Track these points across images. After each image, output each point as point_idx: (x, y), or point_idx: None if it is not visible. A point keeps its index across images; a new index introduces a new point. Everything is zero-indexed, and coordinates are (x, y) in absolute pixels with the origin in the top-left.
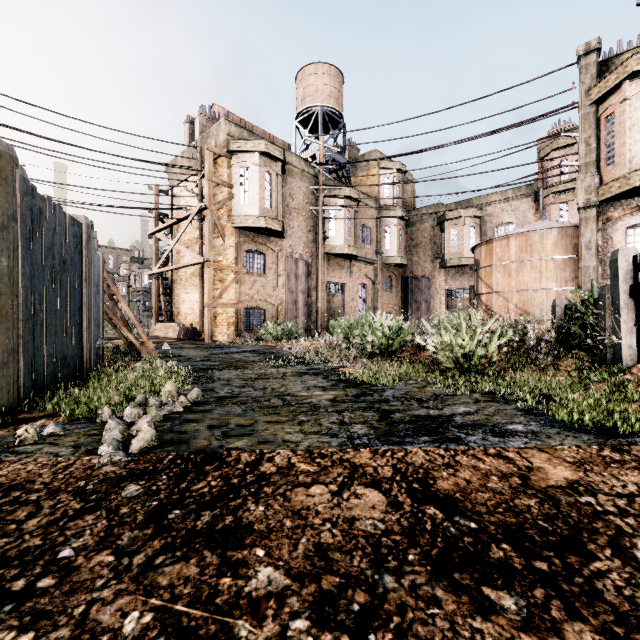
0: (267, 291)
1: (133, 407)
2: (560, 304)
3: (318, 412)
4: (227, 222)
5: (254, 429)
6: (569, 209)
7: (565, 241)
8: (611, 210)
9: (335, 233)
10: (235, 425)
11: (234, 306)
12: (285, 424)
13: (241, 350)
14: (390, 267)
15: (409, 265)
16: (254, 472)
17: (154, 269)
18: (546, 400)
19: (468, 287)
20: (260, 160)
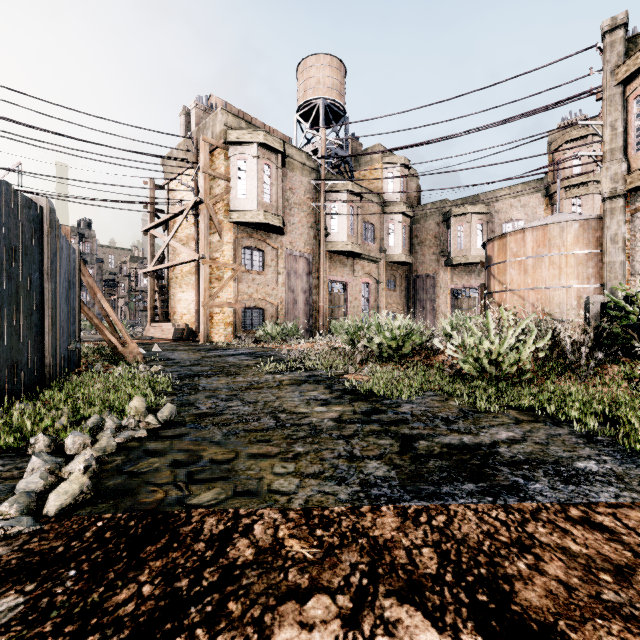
0: (266, 290)
1: (77, 434)
2: (595, 302)
3: (319, 439)
4: (224, 217)
5: (233, 468)
6: (582, 204)
7: (587, 234)
8: (639, 200)
9: (337, 229)
10: (208, 461)
11: (231, 305)
12: (275, 459)
13: (237, 352)
14: (394, 265)
15: (413, 263)
16: (218, 561)
17: (149, 267)
18: (604, 420)
19: (475, 286)
20: (259, 152)
